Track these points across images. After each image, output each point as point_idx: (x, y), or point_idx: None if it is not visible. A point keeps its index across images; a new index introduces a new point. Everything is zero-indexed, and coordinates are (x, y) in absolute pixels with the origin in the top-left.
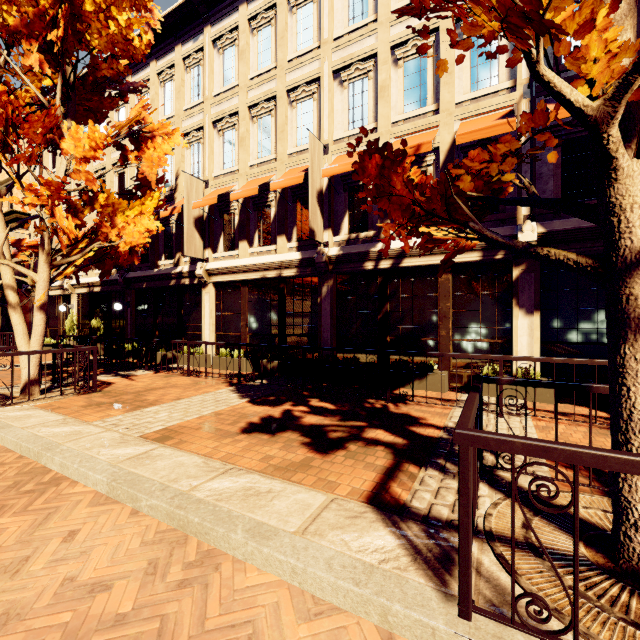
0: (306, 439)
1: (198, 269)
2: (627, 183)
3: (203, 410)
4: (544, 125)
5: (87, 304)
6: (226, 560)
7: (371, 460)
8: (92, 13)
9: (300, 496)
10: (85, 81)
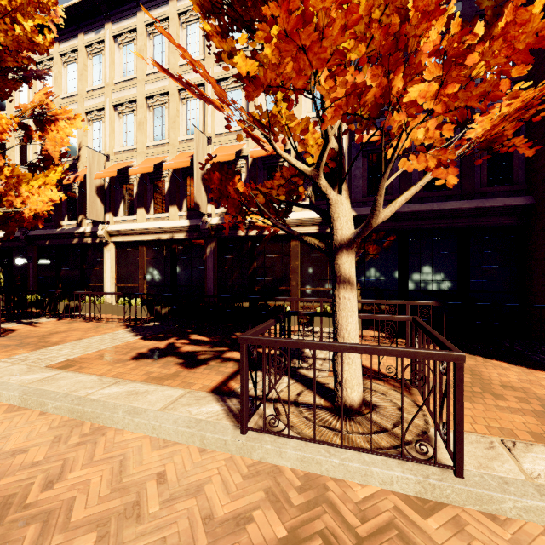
0: (181, 360)
1: (100, 230)
2: (335, 206)
3: (101, 346)
4: (294, 173)
5: None
6: (111, 430)
7: (223, 370)
8: None
9: (167, 392)
10: None
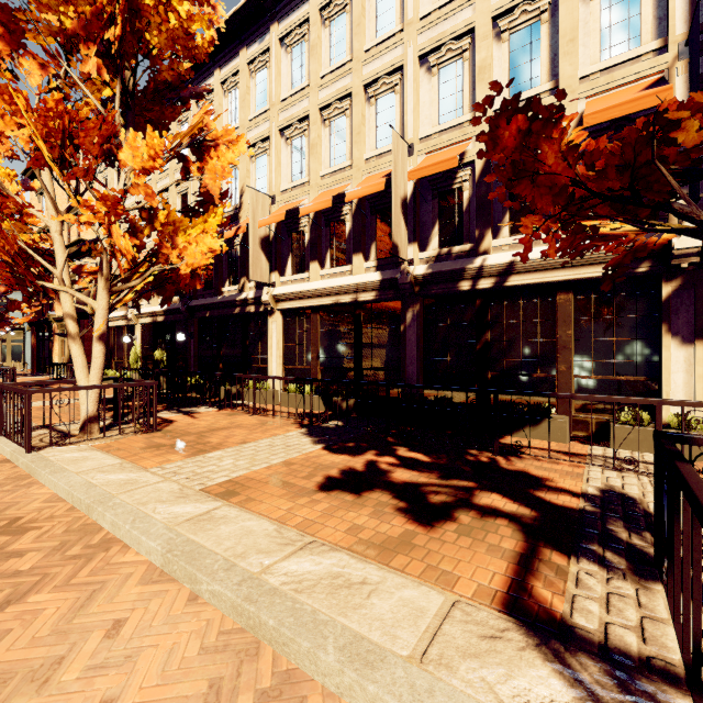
0: (400, 503)
1: (264, 295)
2: None
3: (272, 458)
4: None
5: (150, 335)
6: (313, 691)
7: (494, 540)
8: (152, 9)
9: (407, 593)
10: (146, 89)
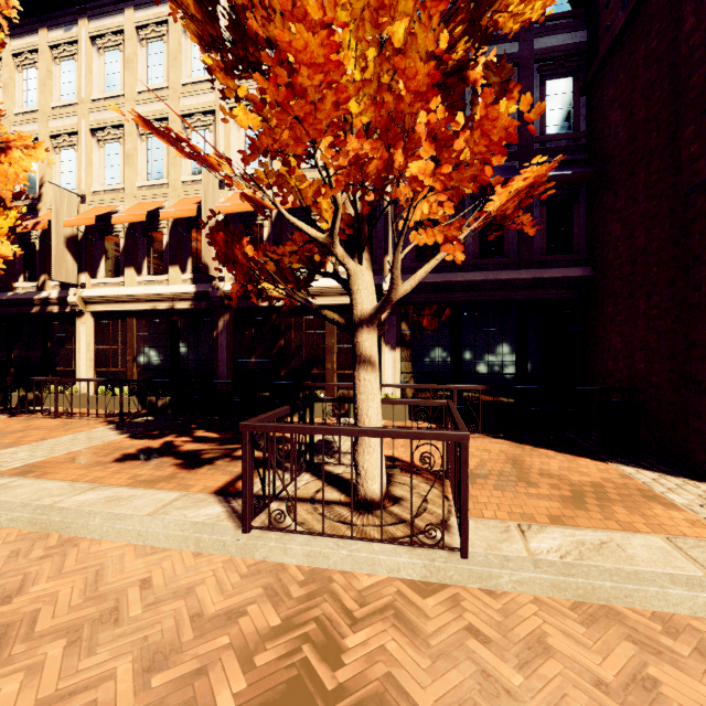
0: (179, 461)
1: (71, 296)
2: (355, 278)
3: (73, 447)
4: (309, 239)
5: None
6: (85, 541)
7: (231, 469)
8: None
9: (158, 496)
10: None
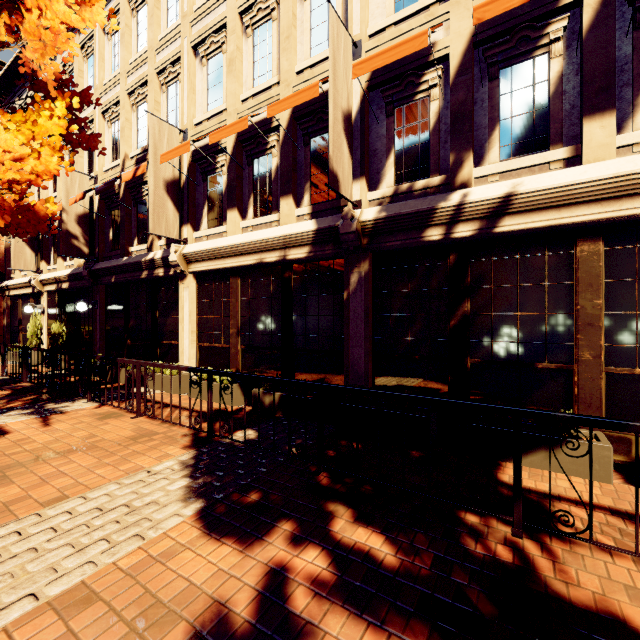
0: None
1: (172, 253)
2: None
3: (64, 567)
4: None
5: (56, 304)
6: None
7: None
8: None
9: None
10: None
